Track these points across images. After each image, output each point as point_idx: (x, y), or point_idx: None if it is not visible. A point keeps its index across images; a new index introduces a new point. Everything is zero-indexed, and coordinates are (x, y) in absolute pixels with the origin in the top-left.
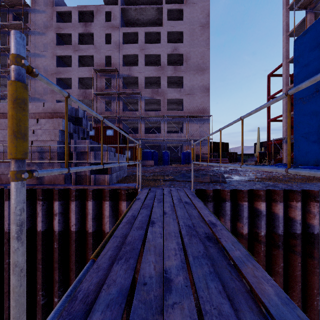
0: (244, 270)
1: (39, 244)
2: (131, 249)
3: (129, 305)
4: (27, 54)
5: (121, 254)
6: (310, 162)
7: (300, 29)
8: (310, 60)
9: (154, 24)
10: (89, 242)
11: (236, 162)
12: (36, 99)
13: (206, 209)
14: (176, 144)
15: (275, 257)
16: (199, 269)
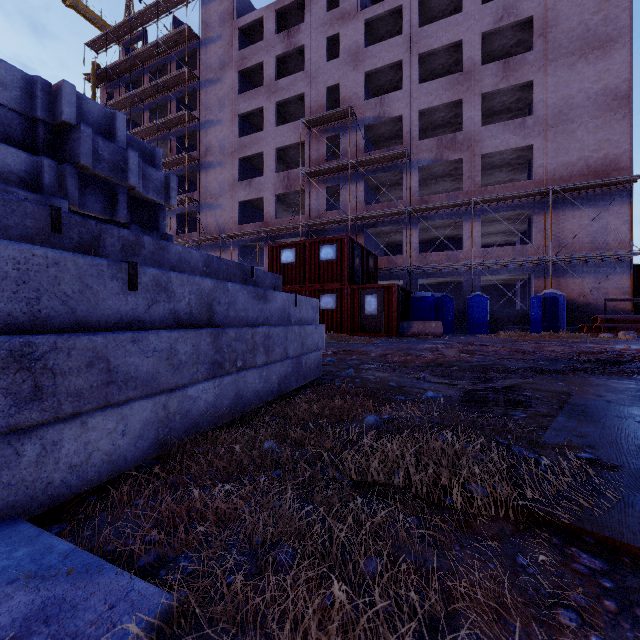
0: None
1: None
2: None
3: None
4: (195, 126)
5: None
6: None
7: None
8: None
9: None
10: None
11: None
12: (208, 206)
13: None
14: (507, 278)
15: None
16: None
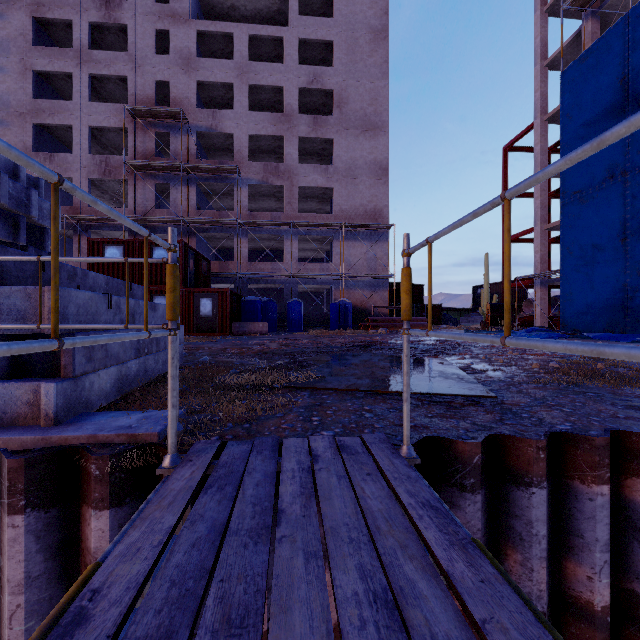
0: None
1: None
2: None
3: None
4: None
5: None
6: (595, 324)
7: (569, 54)
8: (595, 112)
9: (269, 23)
10: None
11: (439, 324)
12: None
13: None
14: (317, 287)
15: None
16: None
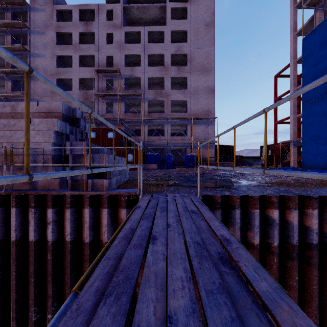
0: (279, 316)
1: (31, 256)
2: (125, 279)
3: (130, 322)
4: (26, 54)
5: (111, 287)
6: (319, 165)
7: (308, 28)
8: (319, 59)
9: (157, 23)
10: (85, 253)
11: (241, 165)
12: (36, 100)
13: (216, 220)
14: (180, 147)
15: (289, 270)
16: (216, 313)
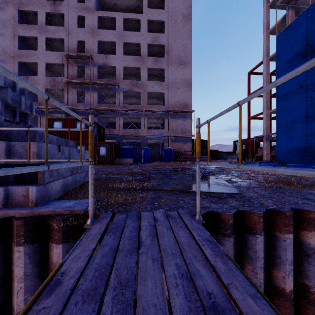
0: None
1: None
2: None
3: None
4: None
5: None
6: (293, 159)
7: (280, 27)
8: (293, 55)
9: (133, 12)
10: None
11: (217, 159)
12: None
13: None
14: (157, 141)
15: None
16: None
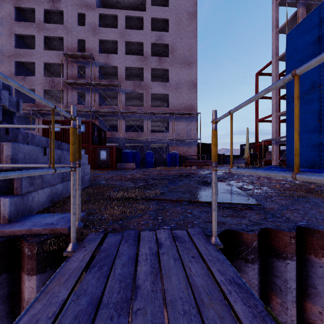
0: None
1: None
2: None
3: None
4: None
5: None
6: (304, 164)
7: (290, 25)
8: (304, 54)
9: (136, 10)
10: None
11: (223, 164)
12: None
13: None
14: (160, 145)
15: None
16: None
